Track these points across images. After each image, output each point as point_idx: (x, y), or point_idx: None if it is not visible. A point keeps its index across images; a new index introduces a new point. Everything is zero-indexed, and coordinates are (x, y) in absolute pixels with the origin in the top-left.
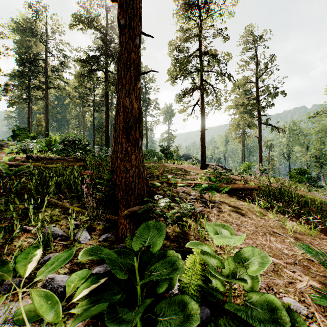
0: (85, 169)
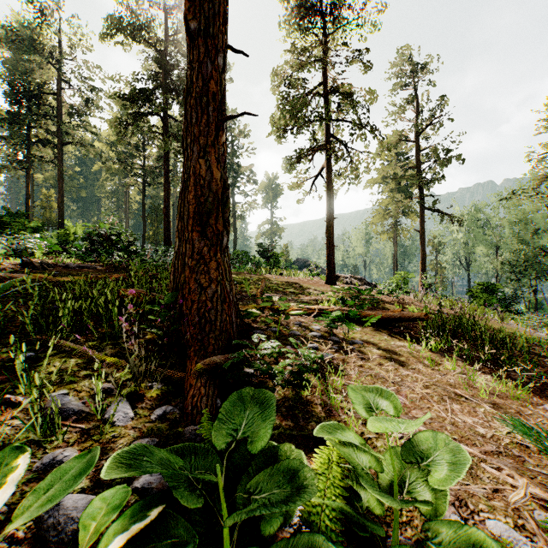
0: (128, 285)
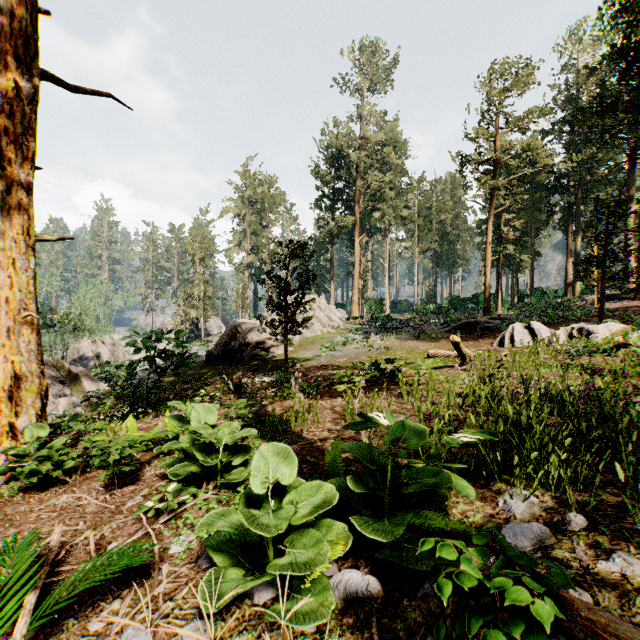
0: None
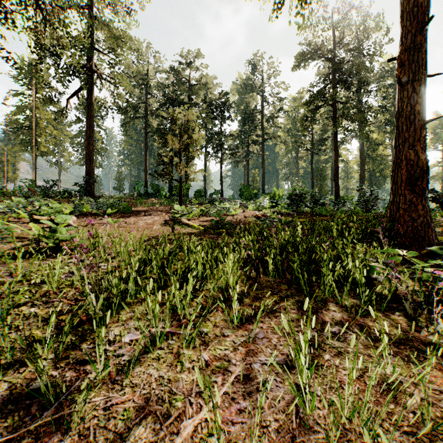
0: None
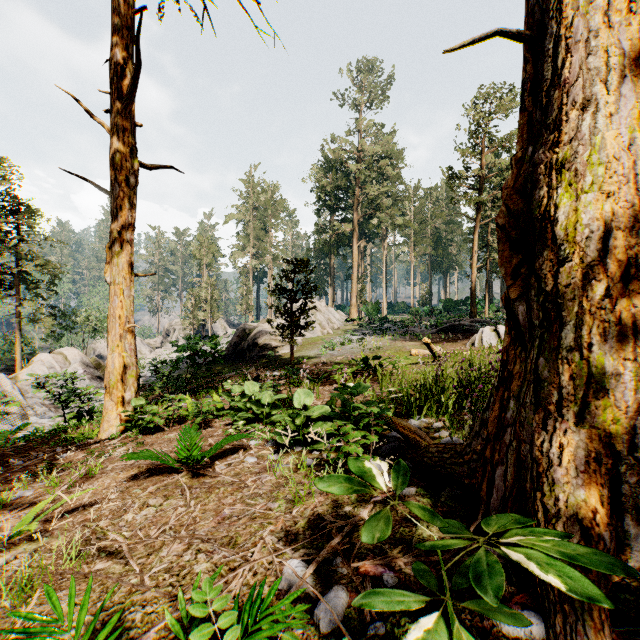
0: None
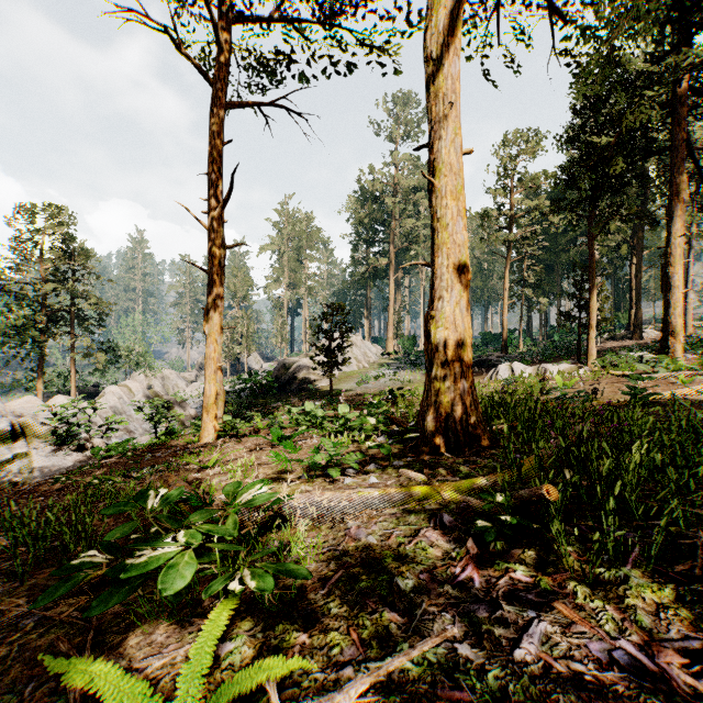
0: None
